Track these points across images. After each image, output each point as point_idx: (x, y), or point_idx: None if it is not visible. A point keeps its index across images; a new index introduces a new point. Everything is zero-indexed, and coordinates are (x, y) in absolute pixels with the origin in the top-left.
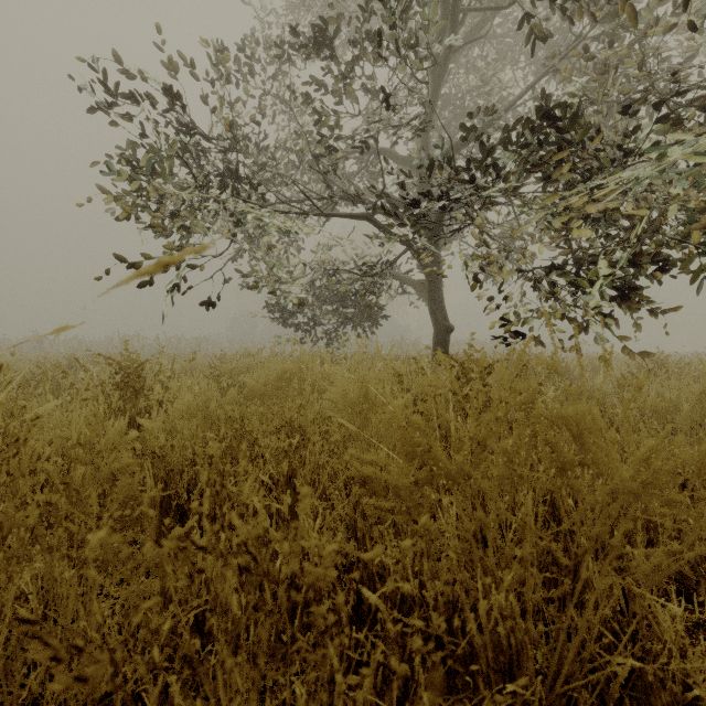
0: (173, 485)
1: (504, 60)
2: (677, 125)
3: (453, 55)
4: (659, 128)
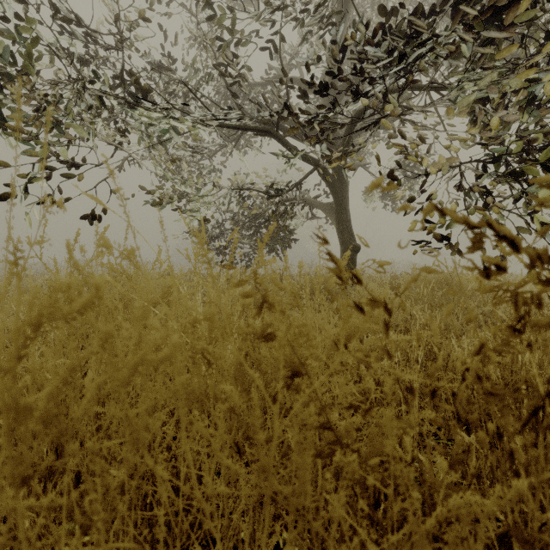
0: None
1: (406, 0)
2: None
3: None
4: None
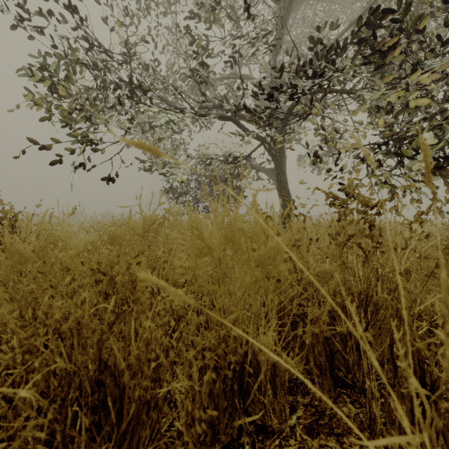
0: None
1: (329, 15)
2: None
3: (294, 6)
4: None
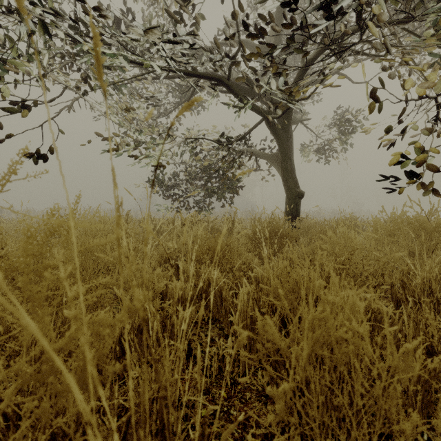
0: None
1: None
2: None
3: None
4: None
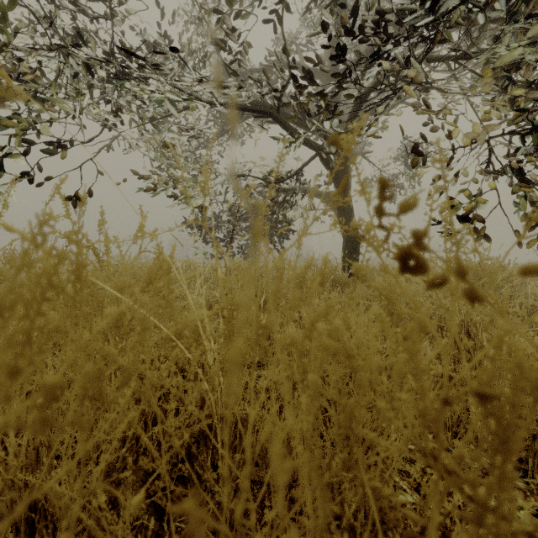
0: None
1: None
2: None
3: None
4: None
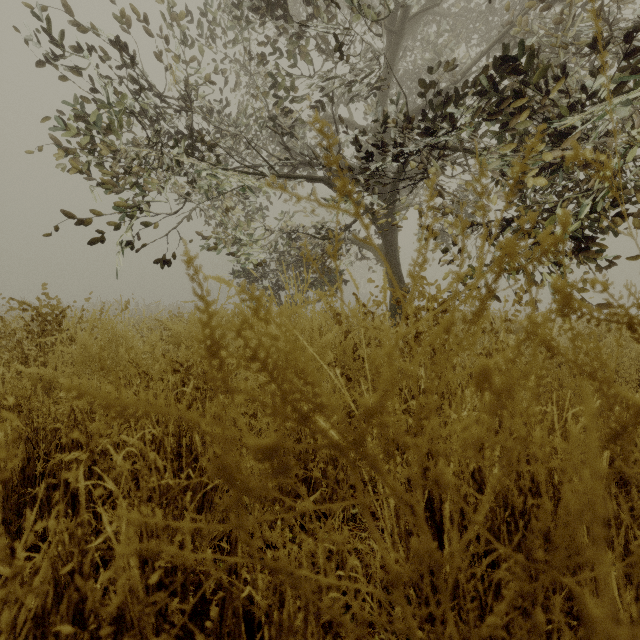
0: (45, 447)
1: (458, 36)
2: (638, 70)
3: (409, 27)
4: (617, 77)
